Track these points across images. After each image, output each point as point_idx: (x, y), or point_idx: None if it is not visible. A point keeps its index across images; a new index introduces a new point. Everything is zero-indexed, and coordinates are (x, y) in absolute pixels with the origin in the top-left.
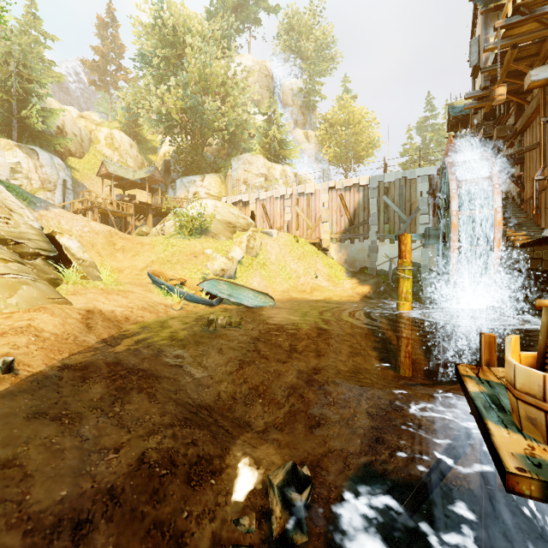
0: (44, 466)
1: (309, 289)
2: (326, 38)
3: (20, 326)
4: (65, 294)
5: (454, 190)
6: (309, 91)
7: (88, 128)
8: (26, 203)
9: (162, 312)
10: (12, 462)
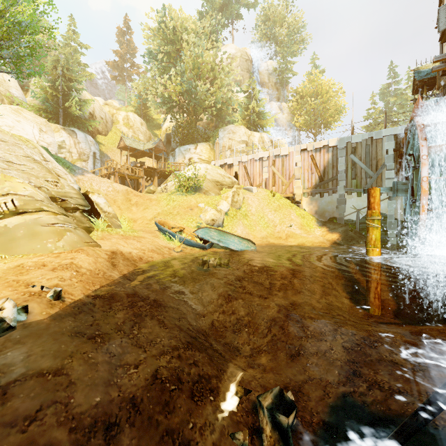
0: (84, 376)
1: (284, 236)
2: (297, 23)
3: (66, 263)
4: (96, 238)
5: (424, 146)
6: (282, 69)
7: (111, 112)
8: (69, 170)
9: (166, 254)
10: (61, 371)
